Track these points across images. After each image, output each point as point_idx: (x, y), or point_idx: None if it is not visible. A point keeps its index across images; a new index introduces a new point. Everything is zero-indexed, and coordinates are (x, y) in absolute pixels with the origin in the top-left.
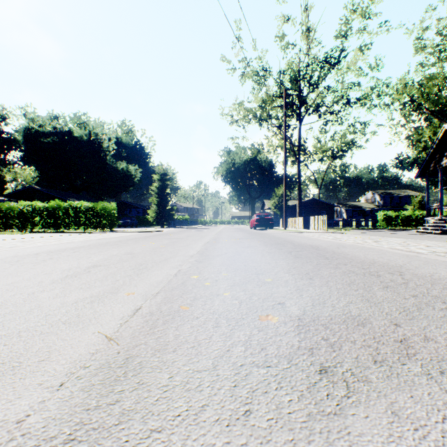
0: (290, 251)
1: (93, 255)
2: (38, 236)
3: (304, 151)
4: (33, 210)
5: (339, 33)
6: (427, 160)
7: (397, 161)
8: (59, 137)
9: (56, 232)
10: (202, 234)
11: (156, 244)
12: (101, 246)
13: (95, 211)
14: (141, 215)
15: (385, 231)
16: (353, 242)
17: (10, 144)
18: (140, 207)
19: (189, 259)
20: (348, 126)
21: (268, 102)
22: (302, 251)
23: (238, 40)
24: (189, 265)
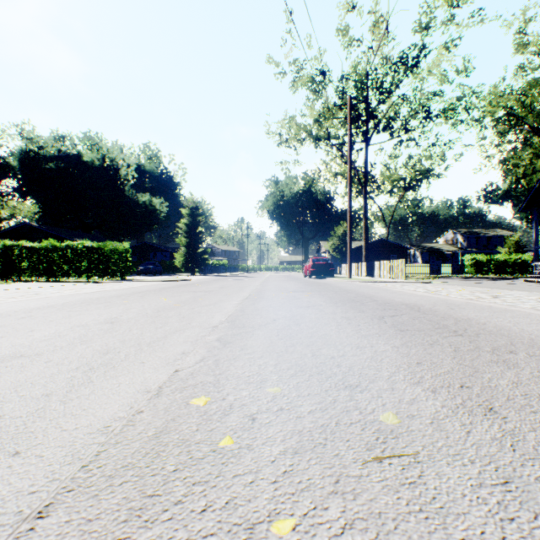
0: (381, 316)
1: (45, 325)
2: (16, 287)
3: (371, 178)
4: (20, 252)
5: (419, 25)
6: (537, 188)
7: (485, 193)
8: (64, 162)
9: (49, 282)
10: (241, 284)
11: (169, 300)
12: (80, 306)
13: (101, 254)
14: (168, 260)
15: (480, 280)
16: (461, 297)
17: (2, 170)
18: (166, 250)
19: (208, 335)
20: (427, 147)
21: (327, 115)
22: (399, 316)
23: (291, 13)
24: (202, 354)
